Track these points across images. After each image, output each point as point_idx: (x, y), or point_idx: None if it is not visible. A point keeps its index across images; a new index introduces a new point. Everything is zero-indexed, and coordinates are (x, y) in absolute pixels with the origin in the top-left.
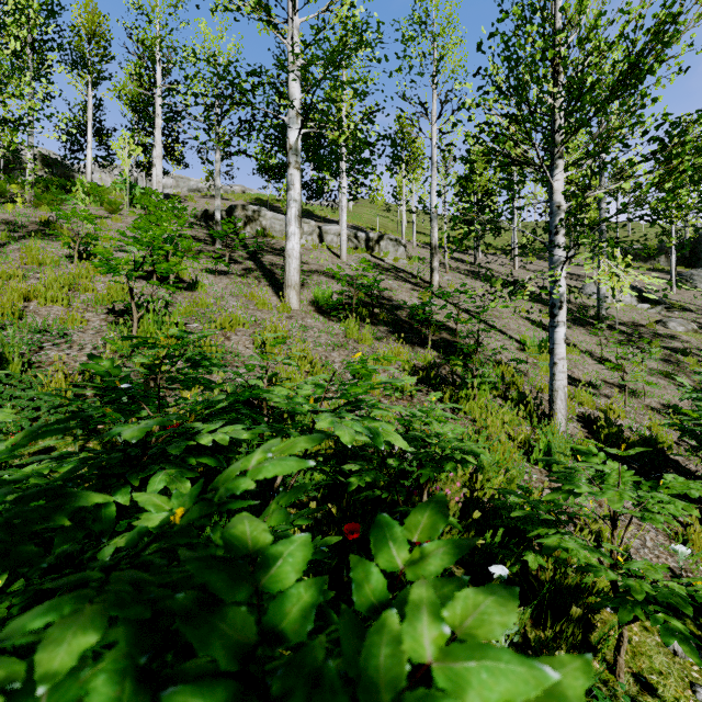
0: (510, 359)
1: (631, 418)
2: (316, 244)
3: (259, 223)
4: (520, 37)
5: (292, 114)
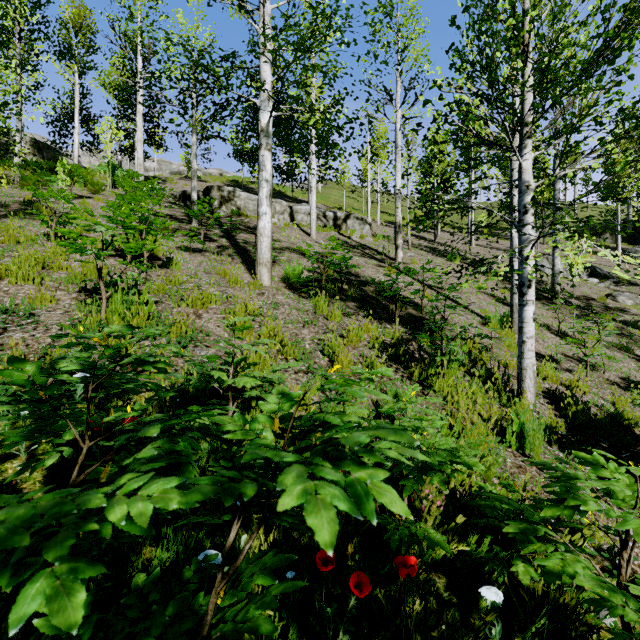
0: (474, 334)
1: (594, 393)
2: (287, 222)
3: (234, 203)
4: (482, 25)
5: (263, 97)
